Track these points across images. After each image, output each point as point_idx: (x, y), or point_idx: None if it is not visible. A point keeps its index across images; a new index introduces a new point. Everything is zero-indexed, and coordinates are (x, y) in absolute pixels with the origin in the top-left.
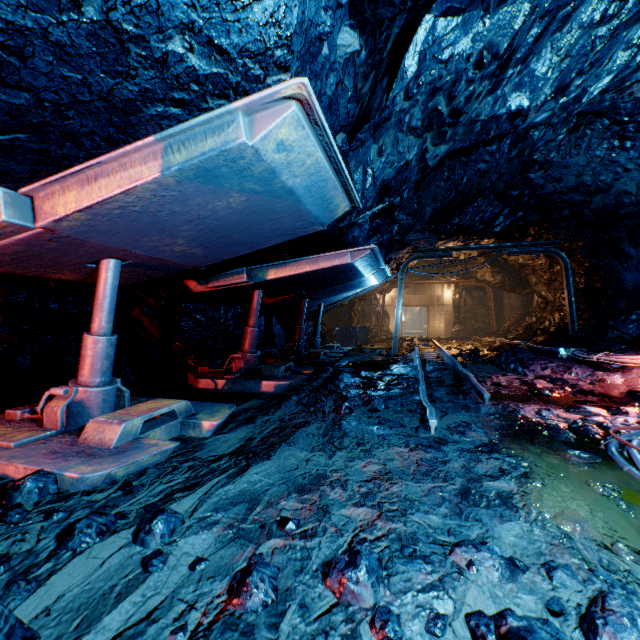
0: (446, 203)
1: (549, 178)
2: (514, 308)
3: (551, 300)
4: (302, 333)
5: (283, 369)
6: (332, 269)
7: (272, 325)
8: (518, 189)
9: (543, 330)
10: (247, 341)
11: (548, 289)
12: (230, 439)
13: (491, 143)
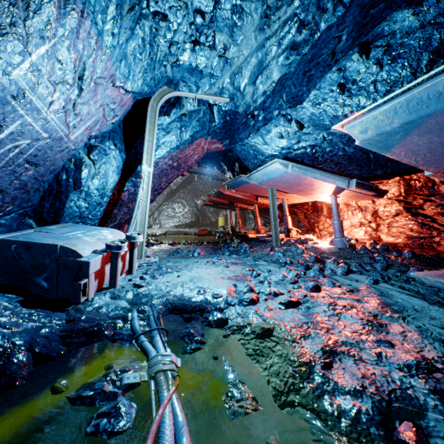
0: None
1: None
2: None
3: None
4: None
5: None
6: None
7: None
8: None
9: None
10: None
11: None
12: None
13: None
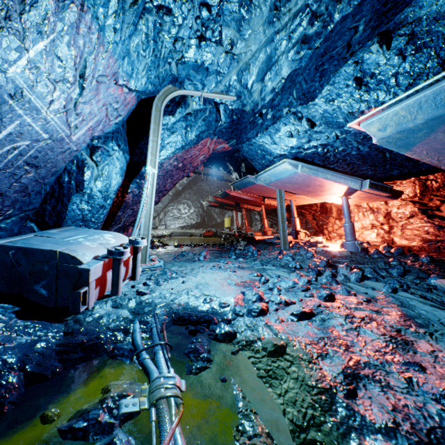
0: None
1: None
2: None
3: None
4: None
5: None
6: None
7: None
8: None
9: None
10: None
11: None
12: None
13: None
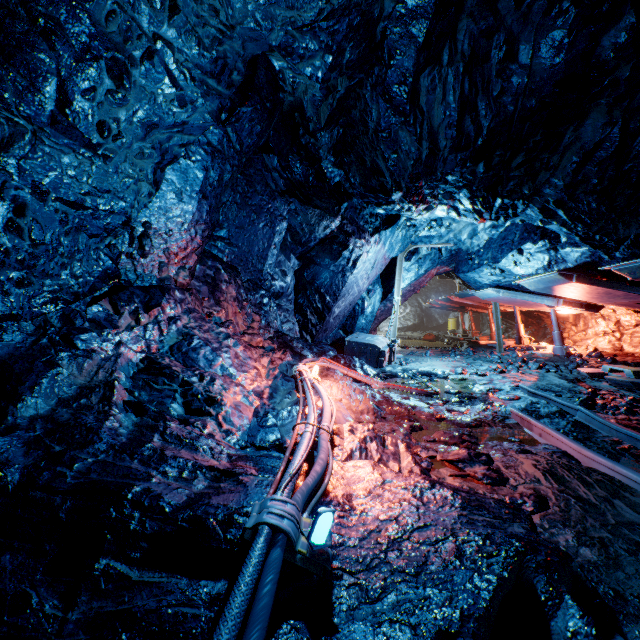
0: None
1: None
2: None
3: None
4: None
5: None
6: None
7: None
8: None
9: None
10: None
11: None
12: (600, 384)
13: None
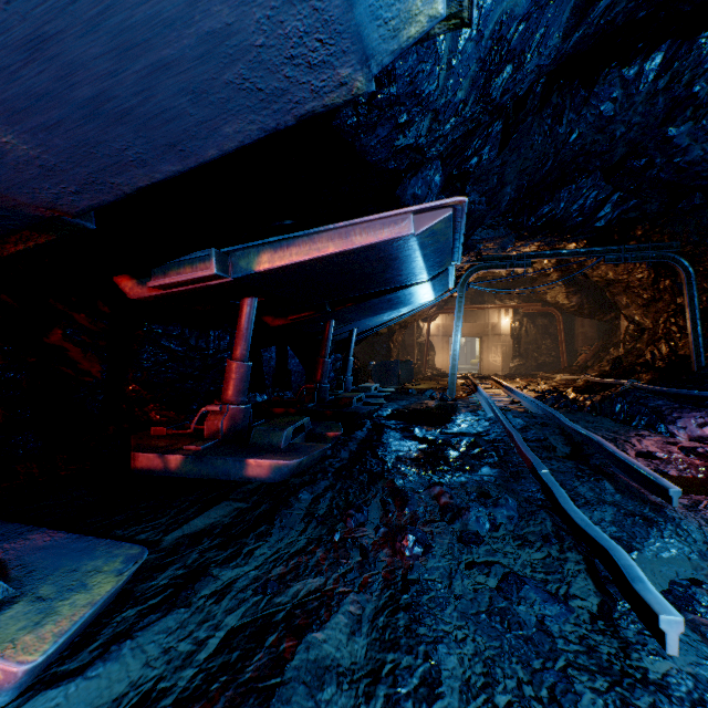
0: (536, 180)
1: (701, 134)
2: (588, 338)
3: (649, 326)
4: (326, 369)
5: (290, 432)
6: (376, 252)
7: (287, 358)
8: (645, 156)
9: (644, 365)
10: (230, 384)
11: (644, 312)
12: None
13: (631, 61)
